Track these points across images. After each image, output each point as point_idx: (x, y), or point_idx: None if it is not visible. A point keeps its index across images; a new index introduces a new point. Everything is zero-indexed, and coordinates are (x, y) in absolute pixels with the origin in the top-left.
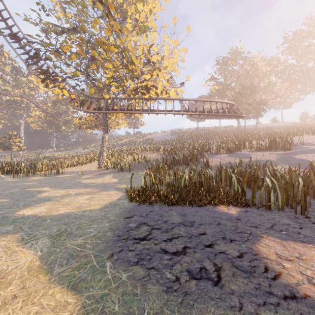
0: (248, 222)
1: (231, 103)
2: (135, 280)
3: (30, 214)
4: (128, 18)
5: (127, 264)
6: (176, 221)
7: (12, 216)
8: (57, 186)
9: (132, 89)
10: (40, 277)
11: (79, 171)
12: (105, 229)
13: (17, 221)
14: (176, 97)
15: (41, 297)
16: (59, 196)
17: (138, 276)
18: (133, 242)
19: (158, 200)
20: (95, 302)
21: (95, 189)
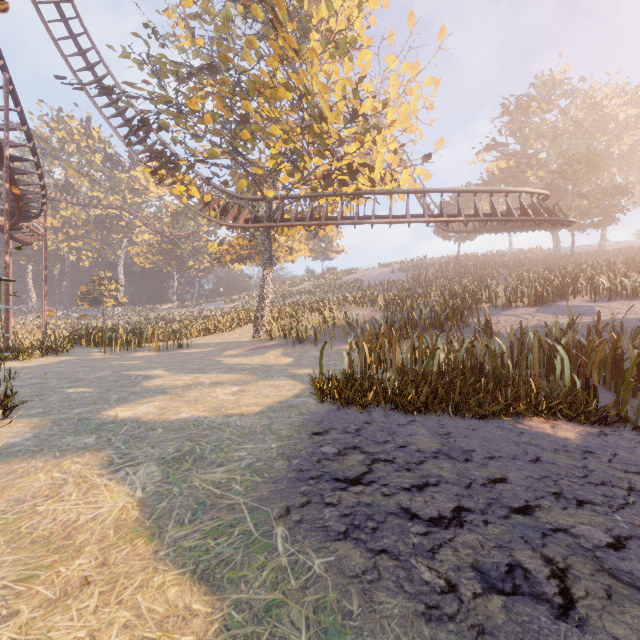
0: (617, 461)
1: (542, 193)
2: (344, 576)
3: (127, 416)
4: (312, 31)
5: (323, 534)
6: (429, 448)
7: (95, 418)
8: (179, 369)
9: (320, 176)
10: (138, 545)
11: (219, 342)
12: (271, 453)
13: (105, 428)
14: (414, 186)
15: (137, 589)
16: (182, 386)
17: (351, 568)
18: (333, 487)
19: (381, 399)
20: (252, 620)
21: (248, 375)
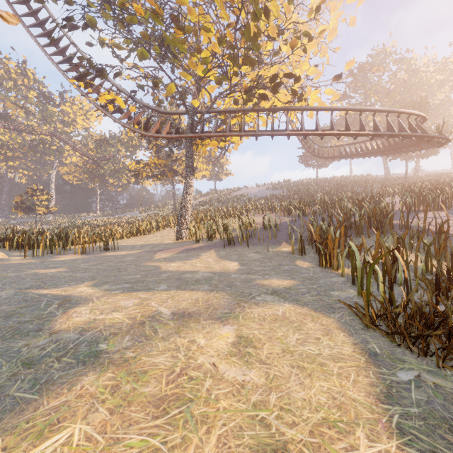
0: None
1: (424, 117)
2: None
3: None
4: None
5: None
6: None
7: None
8: (112, 281)
9: (246, 86)
10: None
11: (144, 244)
12: None
13: None
14: (323, 105)
15: None
16: (127, 328)
17: None
18: None
19: None
20: None
21: (214, 292)
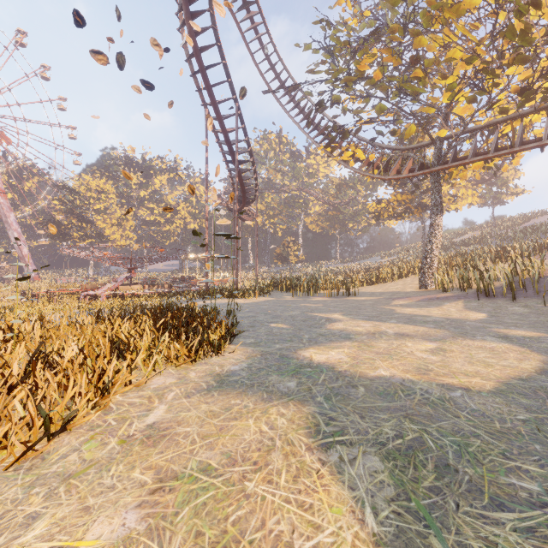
0: None
1: None
2: None
3: (321, 360)
4: None
5: None
6: None
7: (293, 357)
8: (354, 314)
9: (516, 89)
10: None
11: (383, 291)
12: None
13: (303, 372)
14: None
15: None
16: (365, 333)
17: None
18: None
19: None
20: None
21: (436, 329)
